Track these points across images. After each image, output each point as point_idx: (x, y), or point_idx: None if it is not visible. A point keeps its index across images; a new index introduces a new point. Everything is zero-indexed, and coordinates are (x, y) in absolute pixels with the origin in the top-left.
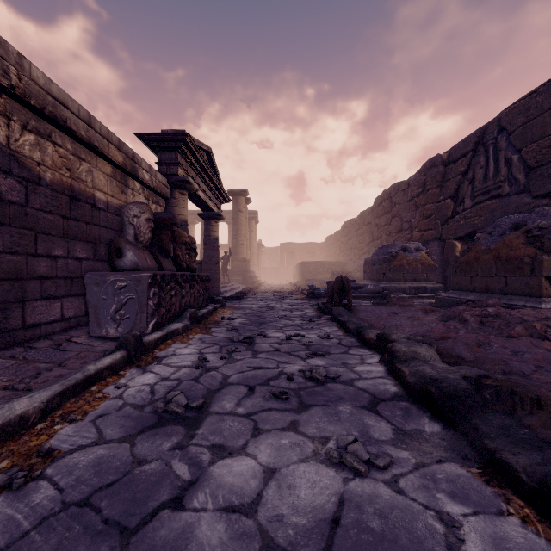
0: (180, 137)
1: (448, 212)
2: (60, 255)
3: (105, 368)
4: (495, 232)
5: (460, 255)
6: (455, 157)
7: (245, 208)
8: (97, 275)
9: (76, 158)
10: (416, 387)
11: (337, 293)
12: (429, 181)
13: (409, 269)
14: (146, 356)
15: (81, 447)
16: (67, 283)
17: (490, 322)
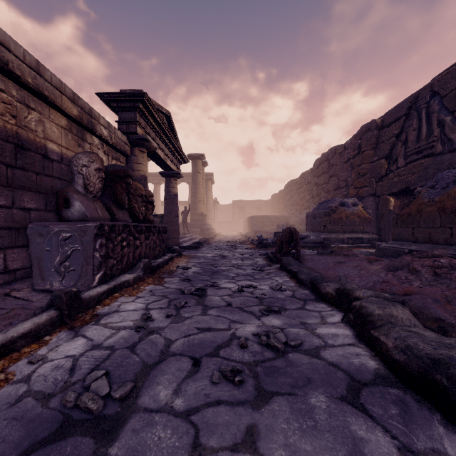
0: (138, 96)
1: (383, 170)
2: (3, 204)
3: (20, 337)
4: (438, 185)
5: (393, 209)
6: (388, 122)
7: (203, 170)
8: (41, 225)
9: (23, 106)
10: (410, 371)
11: (285, 243)
12: (364, 143)
13: (347, 222)
14: (85, 314)
15: None
16: (12, 234)
17: (446, 273)
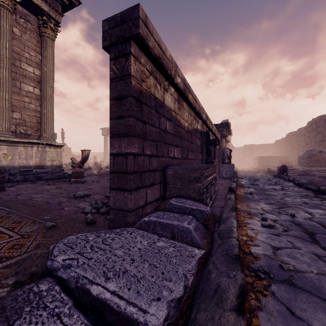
0: (226, 124)
1: None
2: None
3: None
4: None
5: None
6: None
7: None
8: (222, 164)
9: None
10: (297, 183)
11: (282, 170)
12: None
13: (322, 161)
14: (237, 180)
15: (245, 185)
16: None
17: None
